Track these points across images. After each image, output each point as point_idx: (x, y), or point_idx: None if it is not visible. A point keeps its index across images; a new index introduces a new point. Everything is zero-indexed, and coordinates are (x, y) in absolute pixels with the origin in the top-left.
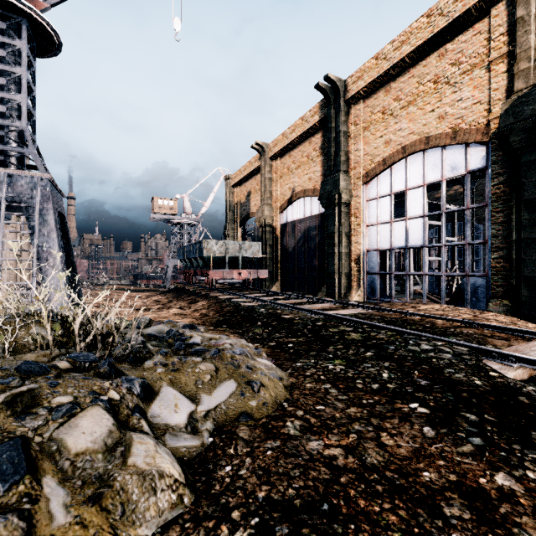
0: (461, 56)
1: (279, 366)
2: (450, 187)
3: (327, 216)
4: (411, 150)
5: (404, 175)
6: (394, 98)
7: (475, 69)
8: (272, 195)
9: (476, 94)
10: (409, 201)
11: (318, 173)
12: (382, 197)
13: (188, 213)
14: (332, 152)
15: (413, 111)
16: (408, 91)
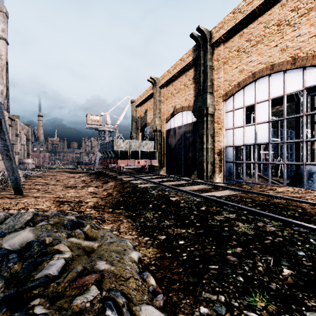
0: (299, 3)
1: (174, 315)
2: (273, 107)
3: (198, 123)
4: (259, 75)
5: (253, 93)
6: (246, 40)
7: (311, 11)
8: (161, 111)
9: (312, 30)
10: (258, 111)
11: (191, 95)
12: (237, 109)
13: (109, 124)
14: (202, 80)
15: (260, 48)
16: (257, 34)
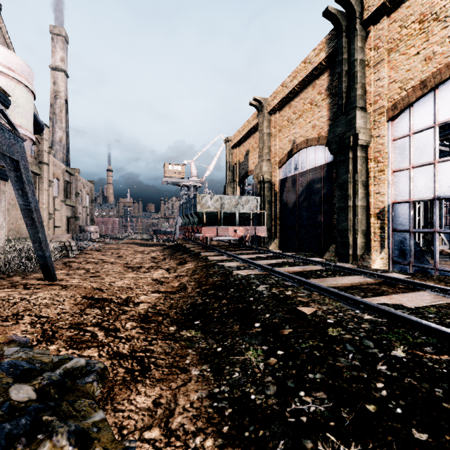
0: None
1: None
2: None
3: (337, 164)
4: None
5: None
6: None
7: None
8: (270, 150)
9: None
10: None
11: (324, 118)
12: (418, 132)
13: (194, 177)
14: (344, 88)
15: None
16: None
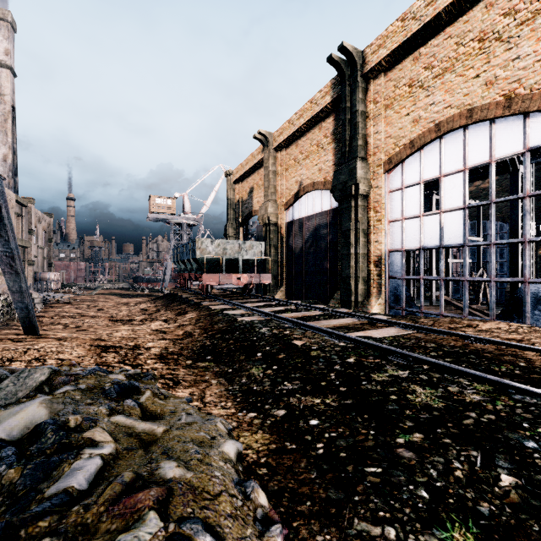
0: (517, 2)
1: None
2: (470, 182)
3: (340, 211)
4: (448, 127)
5: (437, 159)
6: (424, 66)
7: (538, 16)
8: (277, 190)
9: (540, 48)
10: (445, 190)
11: (330, 163)
12: (408, 186)
13: (188, 213)
14: (347, 137)
15: (450, 80)
16: (443, 56)
